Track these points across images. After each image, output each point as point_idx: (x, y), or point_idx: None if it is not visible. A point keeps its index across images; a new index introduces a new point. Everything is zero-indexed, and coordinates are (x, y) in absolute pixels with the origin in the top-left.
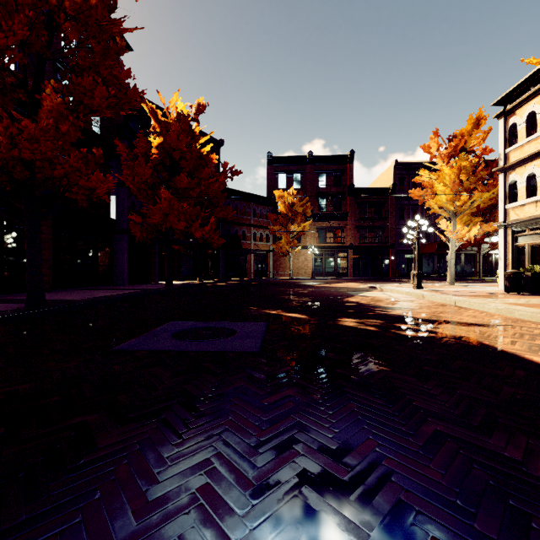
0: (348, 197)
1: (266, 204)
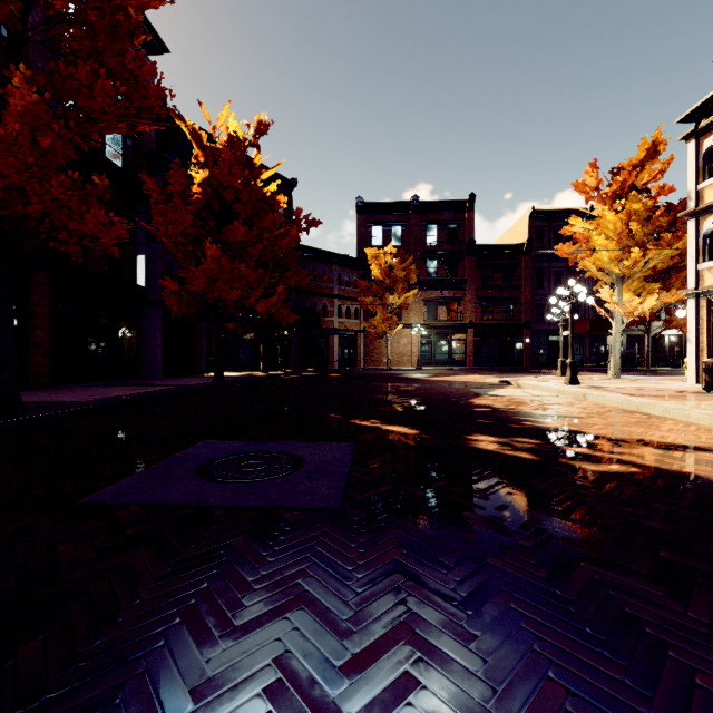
0: (466, 258)
1: (354, 267)
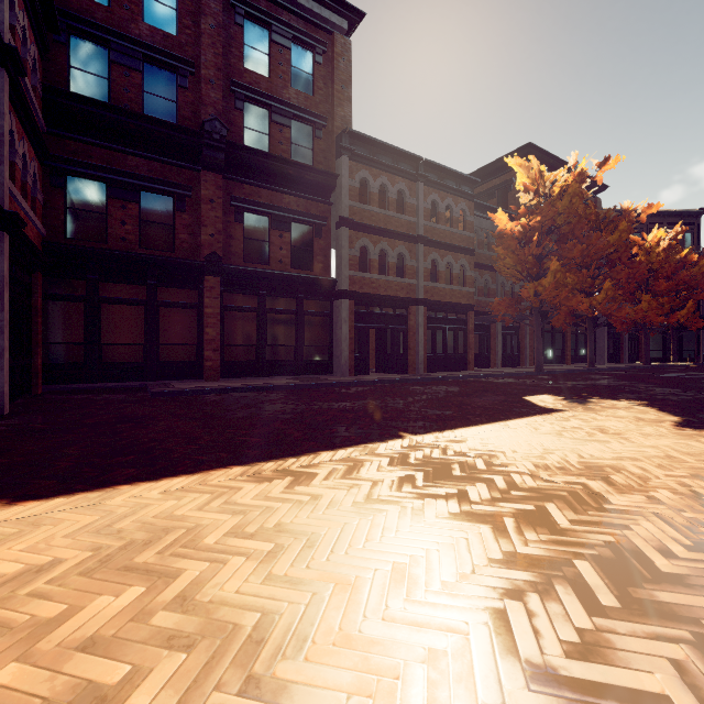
0: None
1: None
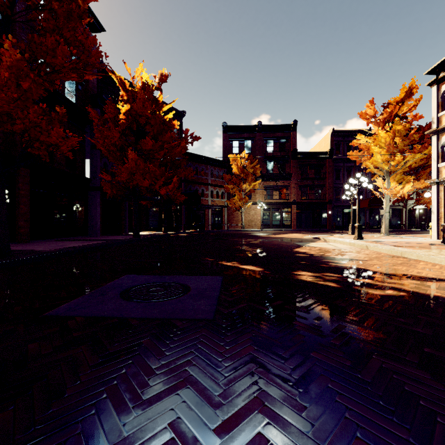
0: (291, 160)
1: (221, 166)
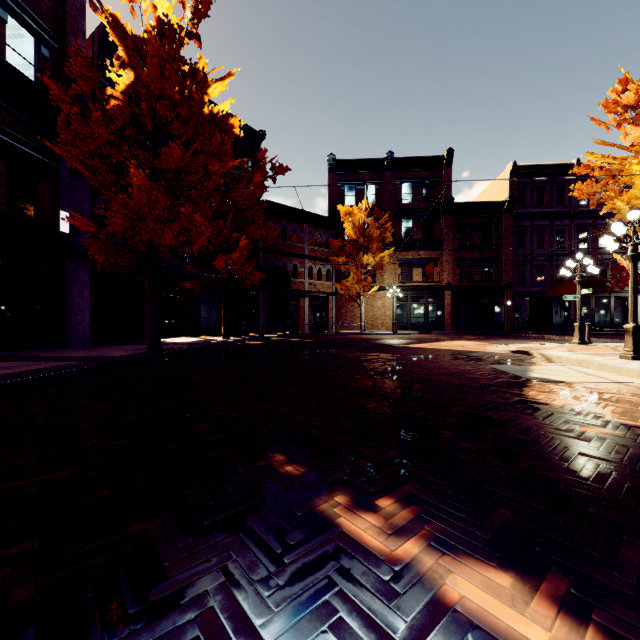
0: (443, 217)
1: (326, 227)
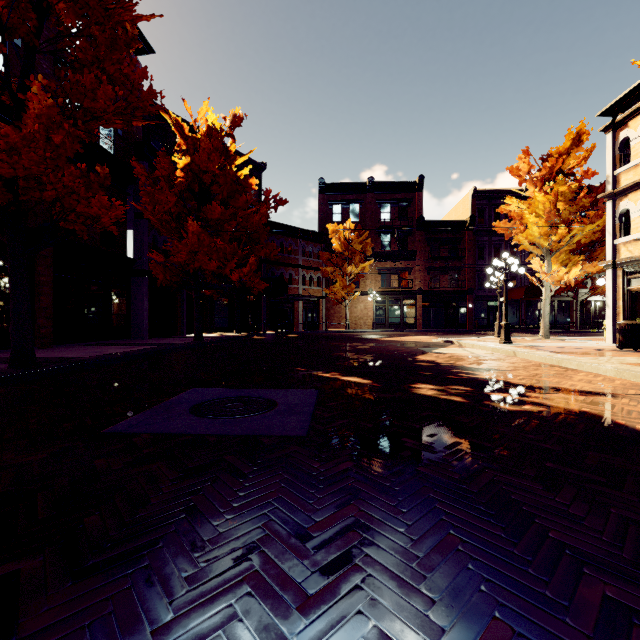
0: (416, 232)
1: (317, 241)
